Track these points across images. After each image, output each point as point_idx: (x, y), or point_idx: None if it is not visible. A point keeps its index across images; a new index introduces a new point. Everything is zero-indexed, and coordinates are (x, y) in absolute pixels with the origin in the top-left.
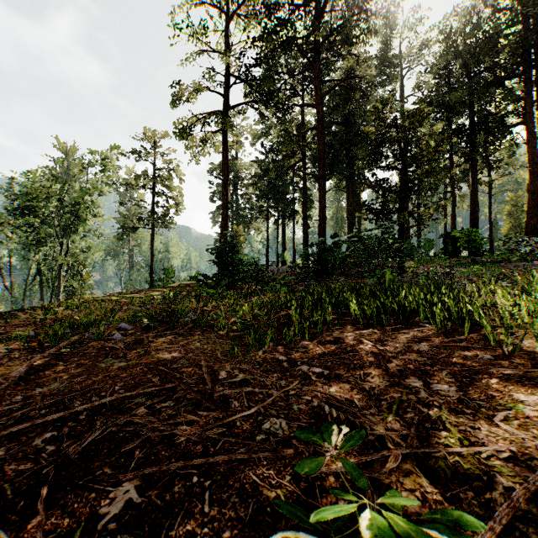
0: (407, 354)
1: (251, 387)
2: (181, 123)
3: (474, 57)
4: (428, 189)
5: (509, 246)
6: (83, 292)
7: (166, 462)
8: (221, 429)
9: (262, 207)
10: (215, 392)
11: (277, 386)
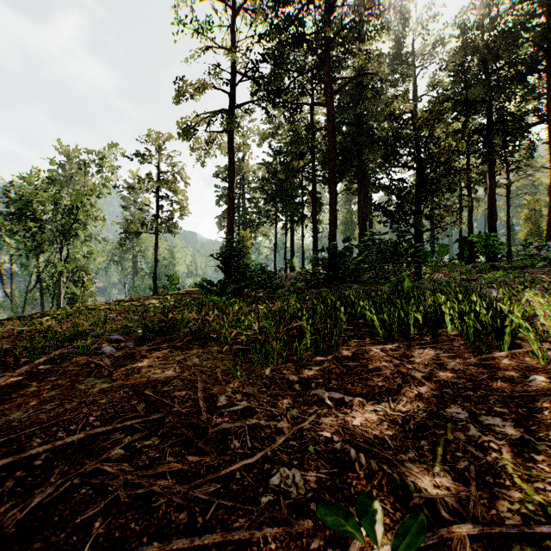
0: (440, 374)
1: (256, 419)
2: (185, 123)
3: (492, 53)
4: (447, 190)
5: (529, 251)
6: (85, 299)
7: (135, 542)
8: (214, 486)
9: (270, 211)
10: (211, 426)
11: (288, 417)
